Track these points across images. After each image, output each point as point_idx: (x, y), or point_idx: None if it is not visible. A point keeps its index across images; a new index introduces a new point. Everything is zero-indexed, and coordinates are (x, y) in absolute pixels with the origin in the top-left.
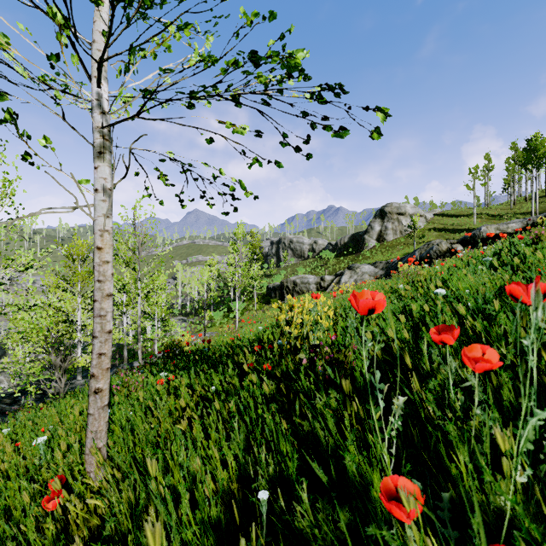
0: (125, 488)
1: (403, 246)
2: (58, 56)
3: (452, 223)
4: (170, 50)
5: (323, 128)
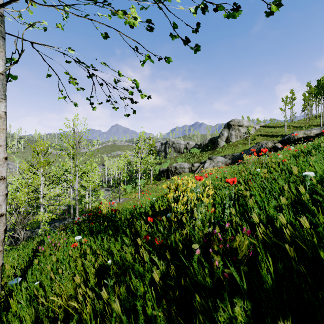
0: None
1: (241, 145)
2: None
3: (271, 131)
4: None
5: (214, 10)
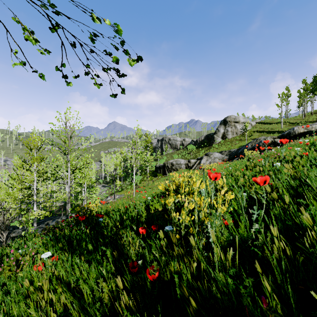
0: None
1: (238, 141)
2: None
3: (268, 127)
4: None
5: None
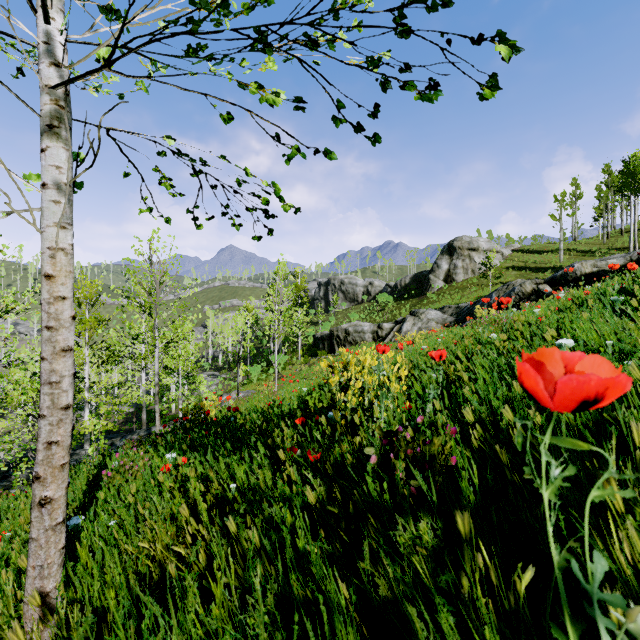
0: None
1: (475, 287)
2: None
3: (534, 260)
4: None
5: (401, 87)
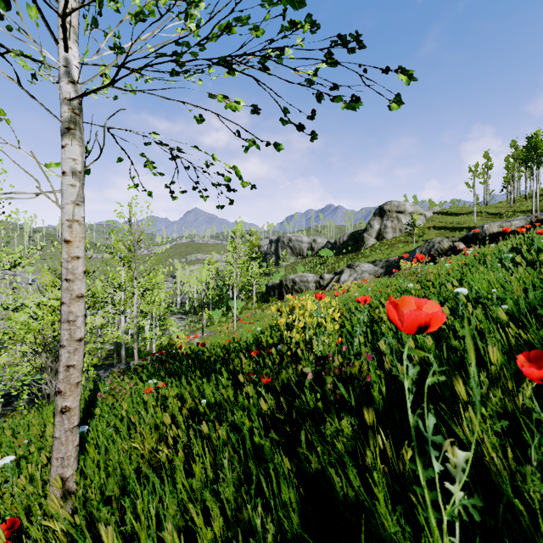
0: None
1: (402, 244)
2: (8, 4)
3: (452, 221)
4: (154, 15)
5: (331, 99)
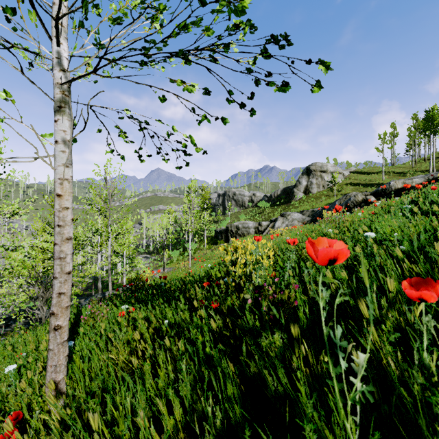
0: (69, 437)
1: (325, 197)
2: (14, 10)
3: (365, 178)
4: (126, 17)
5: (266, 84)
